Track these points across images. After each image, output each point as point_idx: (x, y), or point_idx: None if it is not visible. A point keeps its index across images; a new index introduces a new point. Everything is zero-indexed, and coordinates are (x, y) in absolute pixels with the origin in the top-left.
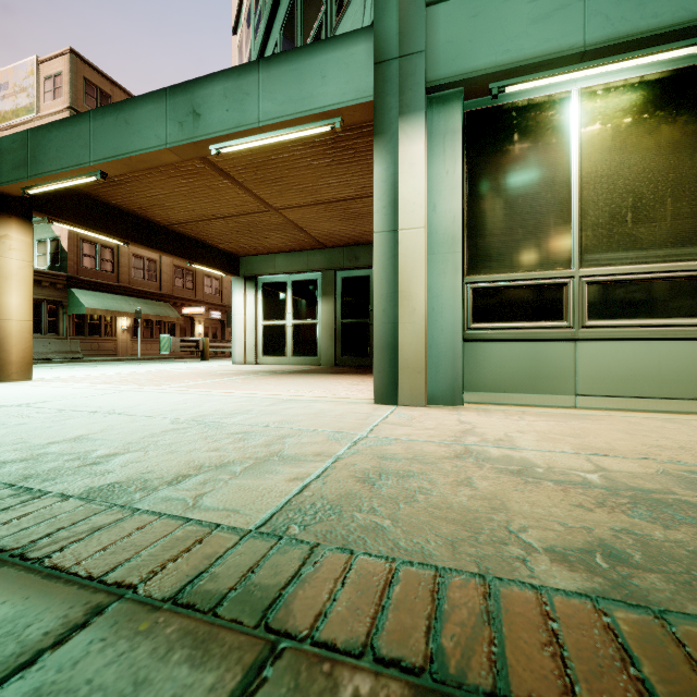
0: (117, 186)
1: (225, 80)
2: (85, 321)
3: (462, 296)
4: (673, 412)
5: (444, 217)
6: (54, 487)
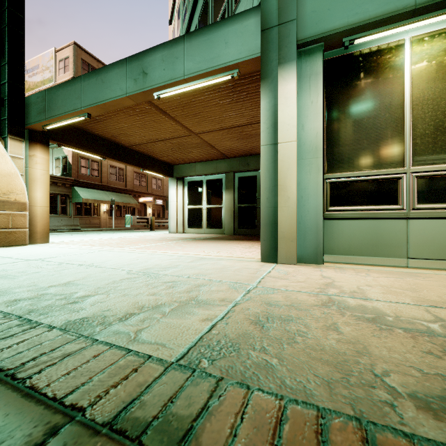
0: (98, 123)
1: (163, 50)
2: (82, 207)
3: (322, 188)
4: None
5: (310, 133)
6: (46, 319)
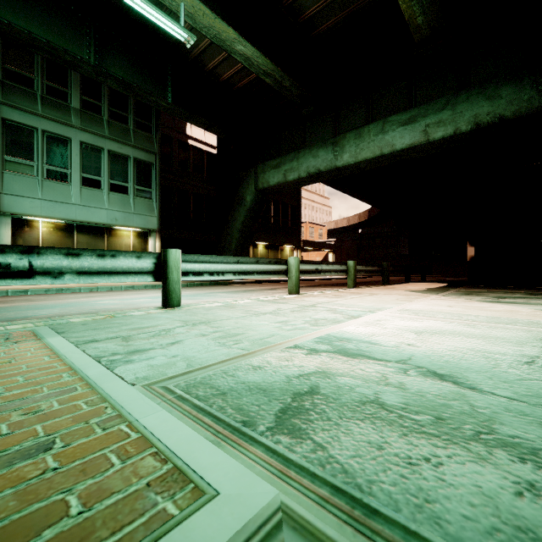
0: None
1: None
2: None
3: None
4: None
5: (6, 242)
6: None
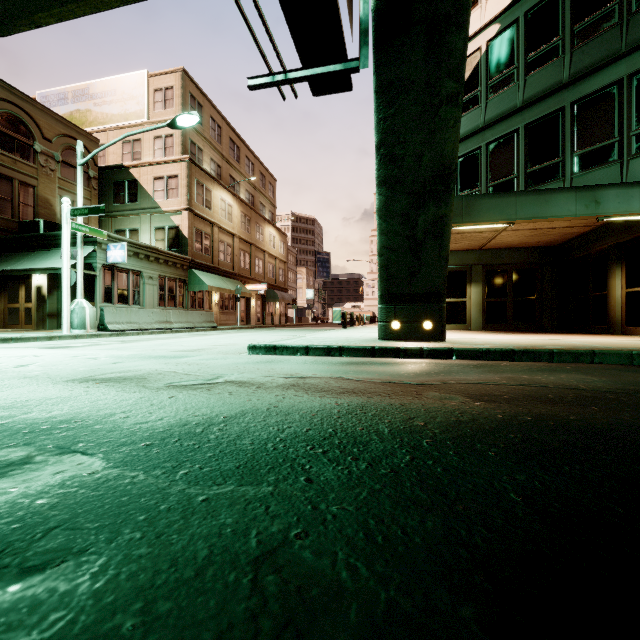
0: None
1: (617, 188)
2: (196, 296)
3: None
4: None
5: None
6: None
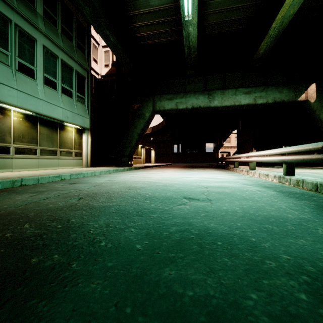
0: None
1: None
2: None
3: None
4: (28, 170)
5: None
6: None
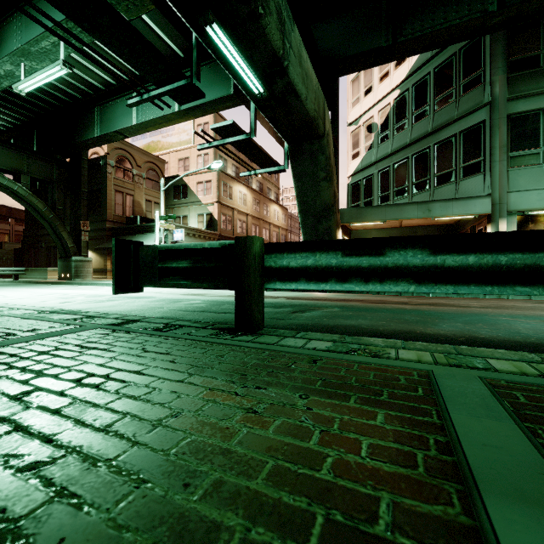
0: None
1: (440, 202)
2: None
3: None
4: None
5: None
6: None
